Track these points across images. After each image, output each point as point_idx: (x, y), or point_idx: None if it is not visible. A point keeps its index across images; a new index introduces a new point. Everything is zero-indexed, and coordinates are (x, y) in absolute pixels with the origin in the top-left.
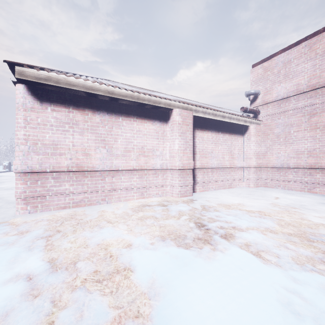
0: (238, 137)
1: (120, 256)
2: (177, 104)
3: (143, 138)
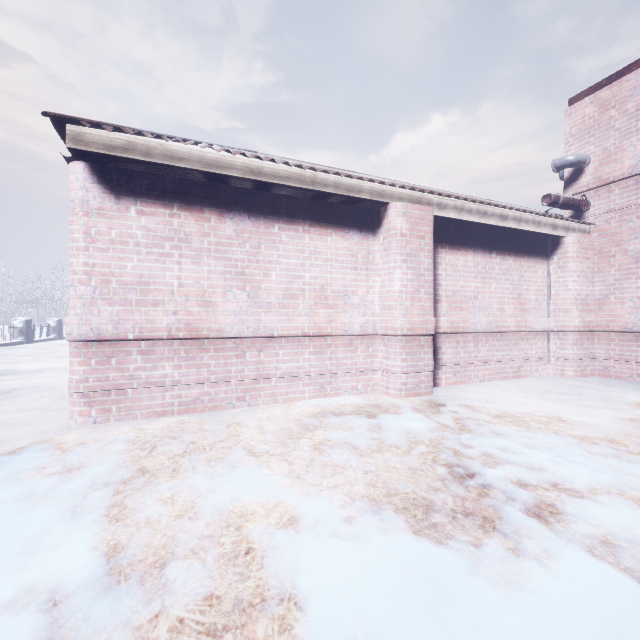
0: (537, 263)
1: (271, 553)
2: (399, 192)
3: (325, 268)
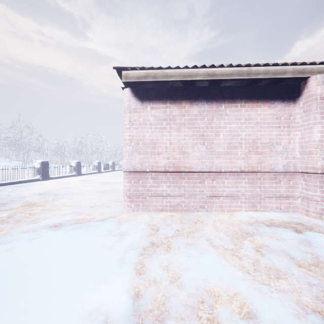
0: None
1: None
2: (318, 67)
3: (256, 128)
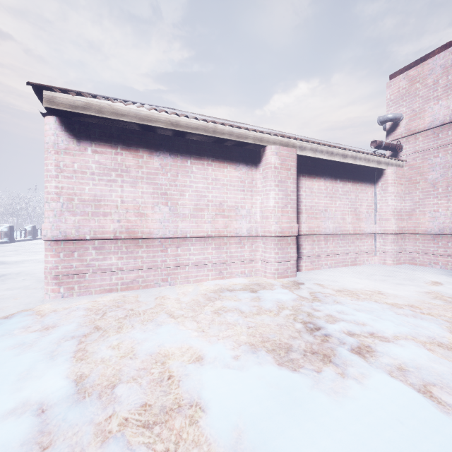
0: (367, 187)
1: (184, 378)
2: (273, 138)
3: (222, 190)
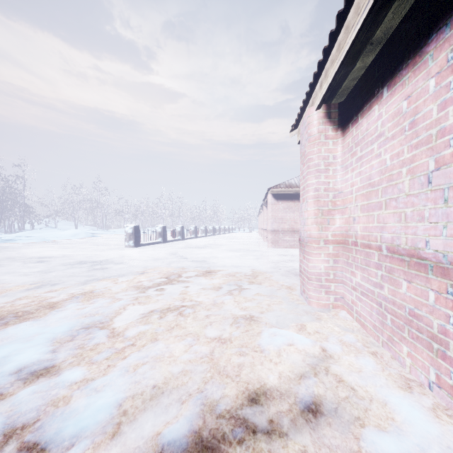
0: None
1: None
2: None
3: None
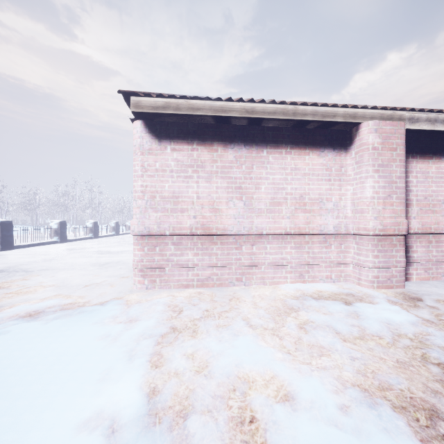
0: None
1: (272, 428)
2: (371, 112)
3: (303, 180)
